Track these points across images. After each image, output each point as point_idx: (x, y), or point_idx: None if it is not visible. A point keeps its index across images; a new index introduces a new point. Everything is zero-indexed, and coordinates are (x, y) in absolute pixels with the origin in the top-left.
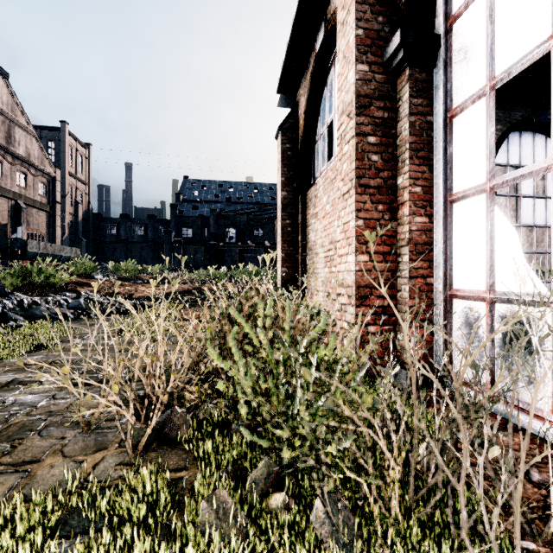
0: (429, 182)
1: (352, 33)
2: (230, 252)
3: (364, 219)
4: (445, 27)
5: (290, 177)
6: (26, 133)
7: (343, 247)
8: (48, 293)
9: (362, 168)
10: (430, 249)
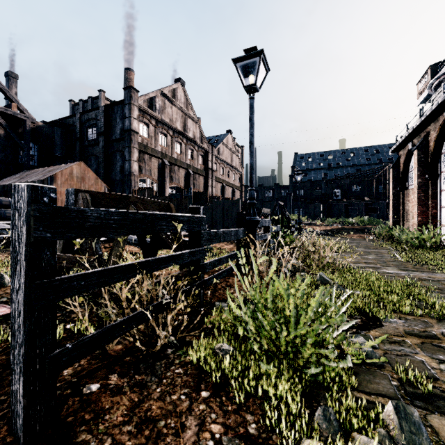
0: (436, 203)
1: (416, 172)
2: (337, 206)
3: (419, 210)
4: (440, 173)
5: (396, 185)
6: (235, 155)
7: (415, 216)
8: None
9: (419, 200)
10: (437, 217)
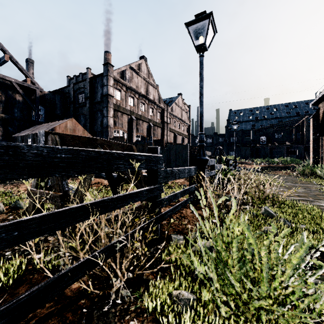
0: None
1: None
2: (263, 149)
3: None
4: None
5: (316, 131)
6: (184, 112)
7: None
8: None
9: None
10: None
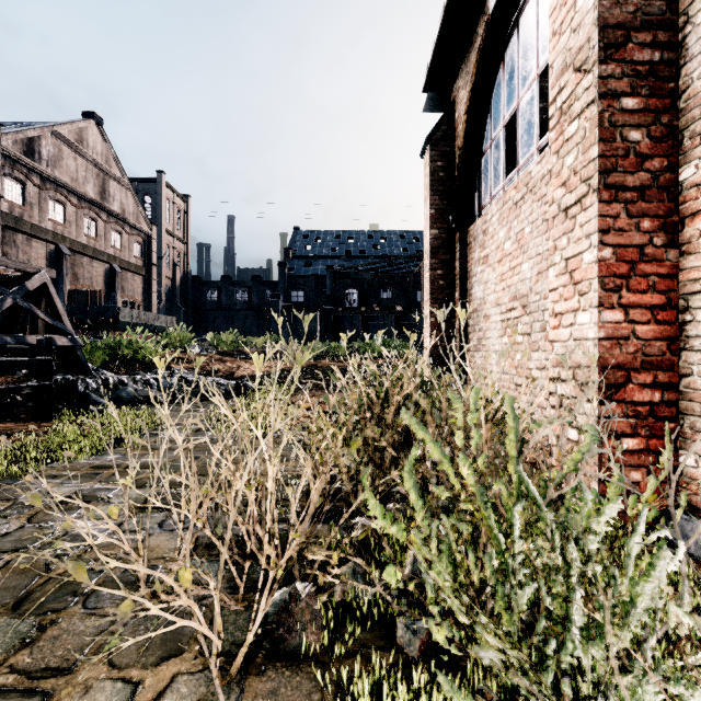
0: None
1: None
2: (350, 320)
3: (614, 246)
4: None
5: (443, 208)
6: (121, 186)
7: (565, 299)
8: (139, 370)
9: (611, 155)
10: None
